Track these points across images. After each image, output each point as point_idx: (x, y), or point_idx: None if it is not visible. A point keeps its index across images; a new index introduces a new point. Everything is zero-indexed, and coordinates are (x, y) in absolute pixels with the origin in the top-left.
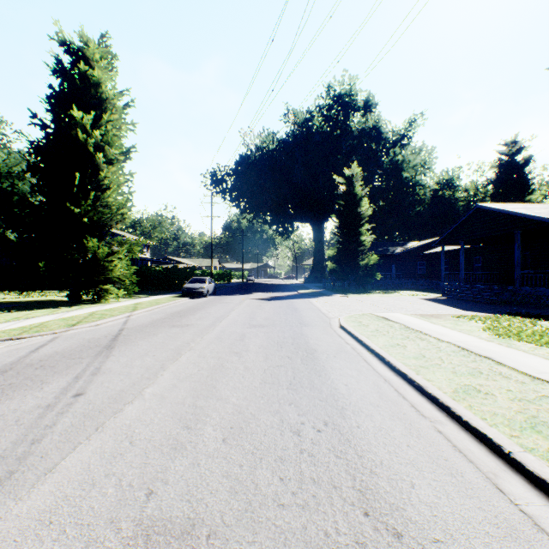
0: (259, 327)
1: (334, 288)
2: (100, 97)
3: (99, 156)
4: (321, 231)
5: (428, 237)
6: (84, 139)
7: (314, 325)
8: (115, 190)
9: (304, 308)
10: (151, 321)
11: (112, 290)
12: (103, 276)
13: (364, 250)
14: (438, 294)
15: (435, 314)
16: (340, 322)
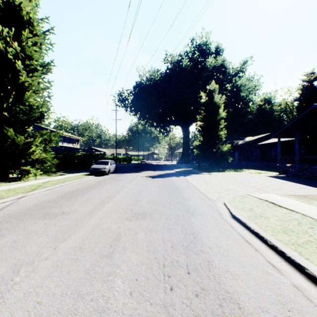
0: (141, 217)
1: (198, 167)
2: (22, 19)
3: (18, 63)
4: (187, 131)
5: (255, 134)
6: (4, 48)
7: (202, 214)
8: (36, 94)
9: (183, 187)
10: (32, 205)
11: (32, 170)
12: (24, 159)
13: (219, 142)
14: (274, 172)
15: (305, 194)
16: (230, 209)
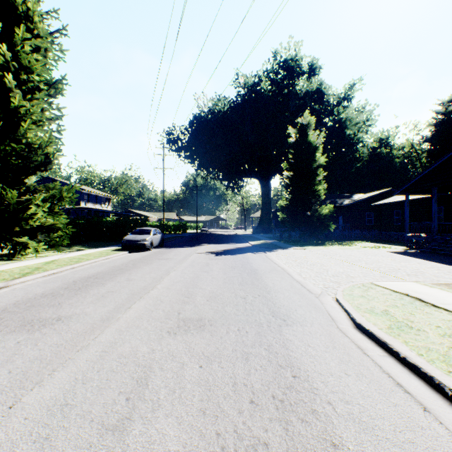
0: (194, 328)
1: (284, 239)
2: (16, 11)
3: (9, 78)
4: (268, 186)
5: (367, 191)
6: None
7: (302, 321)
8: (38, 126)
9: (265, 269)
10: (11, 303)
11: (30, 243)
12: (19, 227)
13: (316, 201)
14: (400, 246)
15: None
16: (352, 313)
